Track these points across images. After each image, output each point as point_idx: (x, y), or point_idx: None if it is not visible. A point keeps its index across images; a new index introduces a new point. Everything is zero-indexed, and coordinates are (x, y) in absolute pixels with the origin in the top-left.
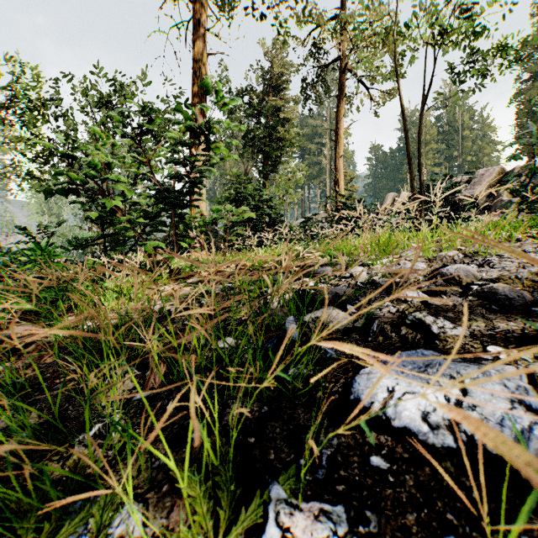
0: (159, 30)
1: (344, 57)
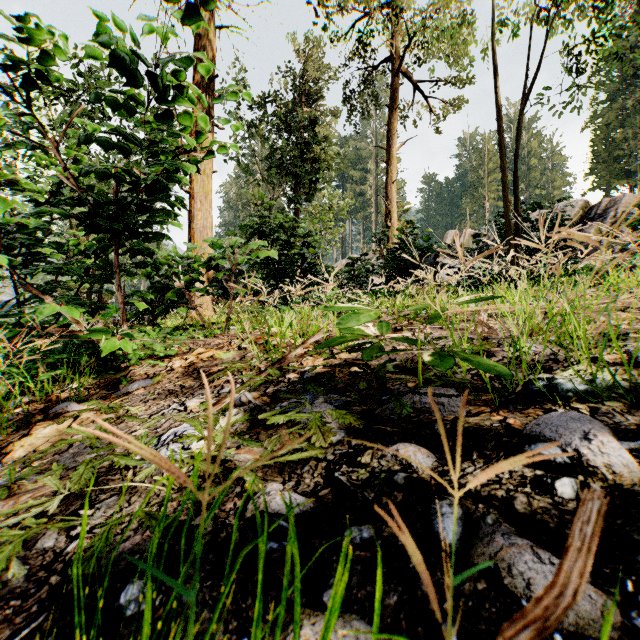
0: None
1: (397, 56)
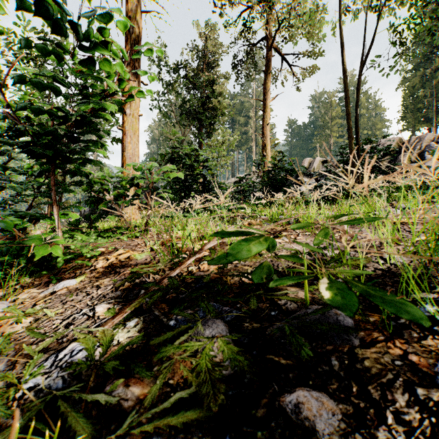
0: None
1: (270, 36)
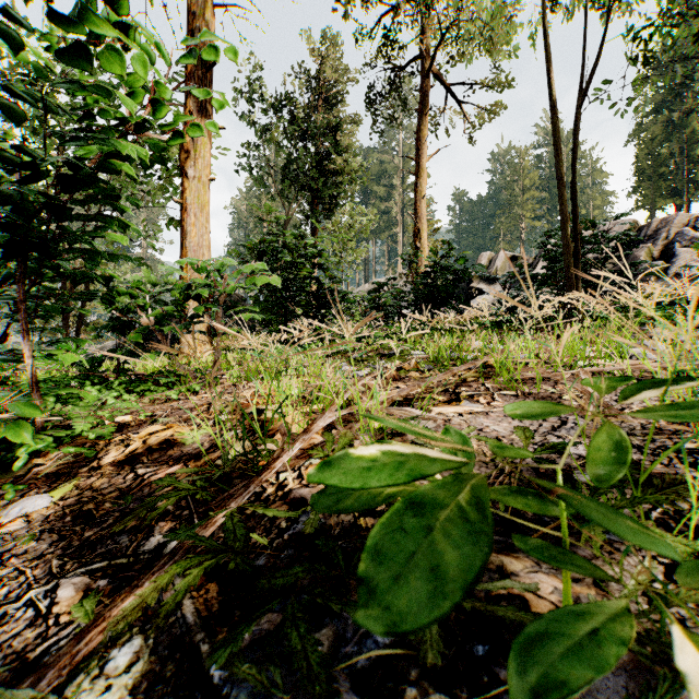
0: None
1: (427, 54)
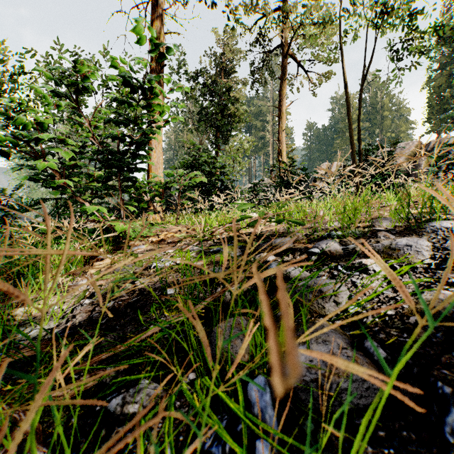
0: (120, 11)
1: (286, 44)
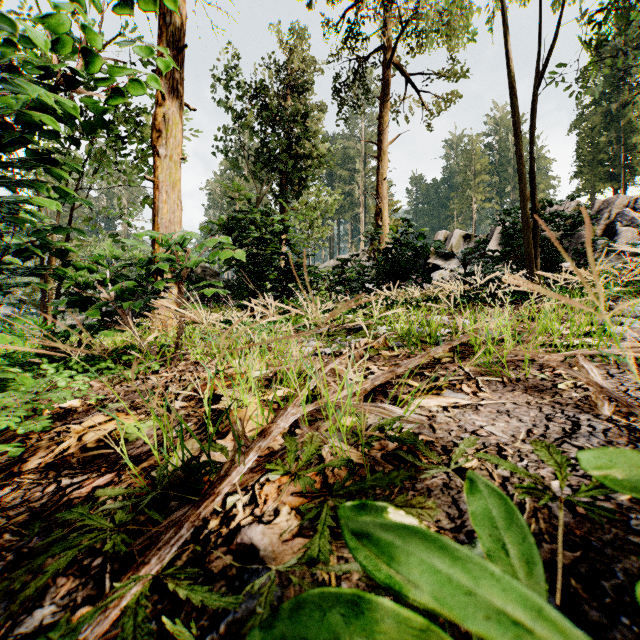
0: None
1: (388, 46)
